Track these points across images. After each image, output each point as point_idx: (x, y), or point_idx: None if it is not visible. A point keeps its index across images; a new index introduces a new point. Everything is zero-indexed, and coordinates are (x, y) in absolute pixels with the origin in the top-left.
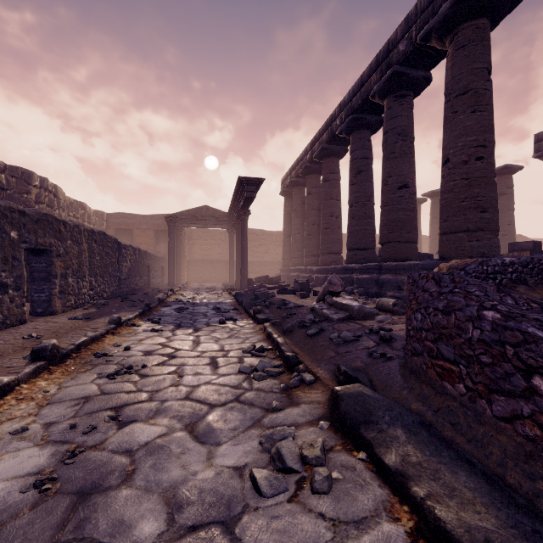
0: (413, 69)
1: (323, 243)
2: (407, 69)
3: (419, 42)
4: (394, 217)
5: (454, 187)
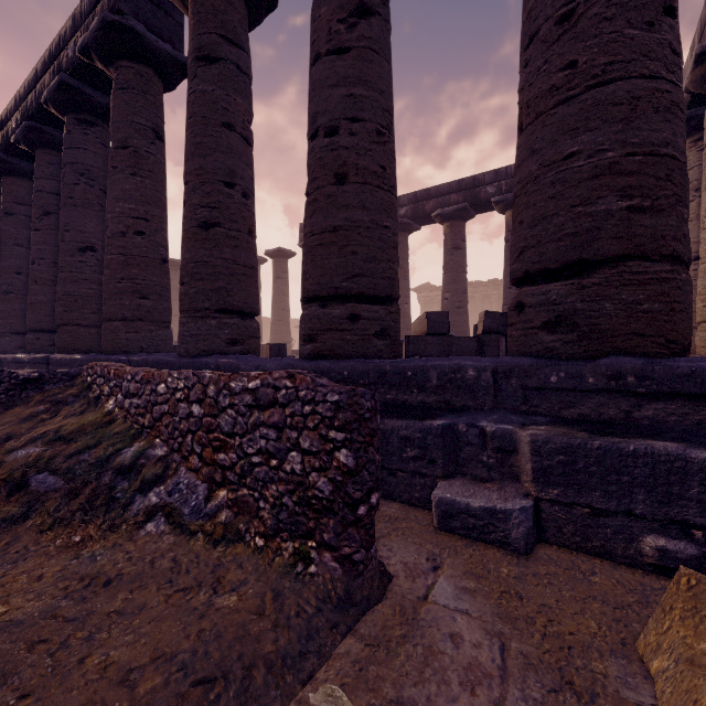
0: (98, 92)
1: (1, 317)
2: (87, 87)
3: (81, 56)
4: (72, 290)
5: (111, 263)
